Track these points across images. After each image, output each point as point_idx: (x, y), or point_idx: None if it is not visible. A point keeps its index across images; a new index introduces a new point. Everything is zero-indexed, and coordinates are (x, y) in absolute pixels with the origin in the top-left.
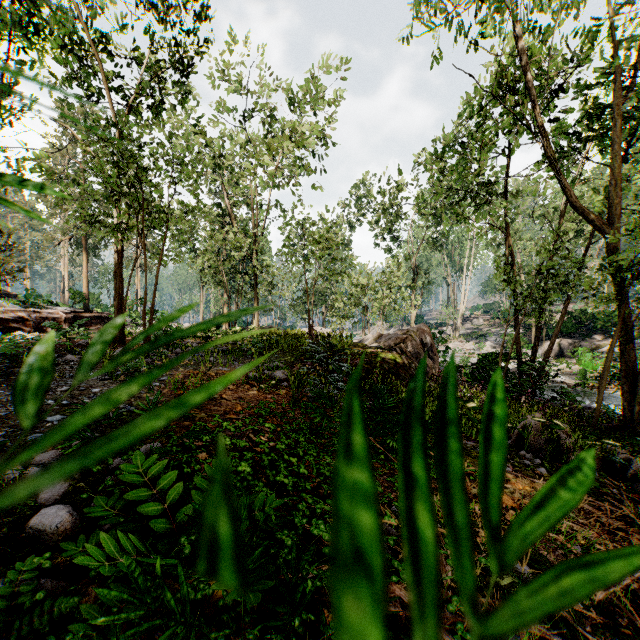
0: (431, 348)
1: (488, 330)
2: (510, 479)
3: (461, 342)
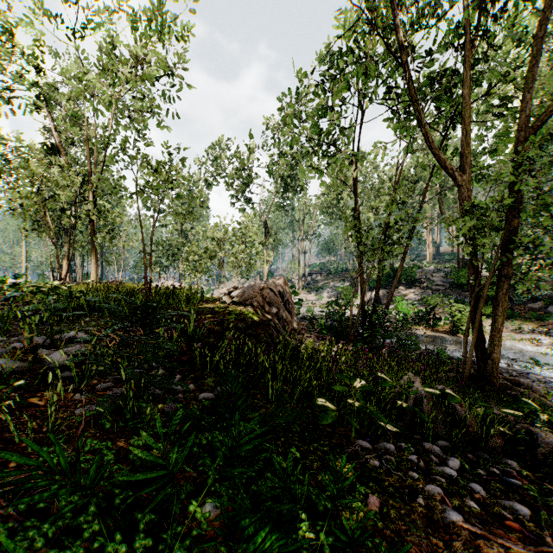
0: (288, 301)
1: (325, 284)
2: None
3: (305, 294)
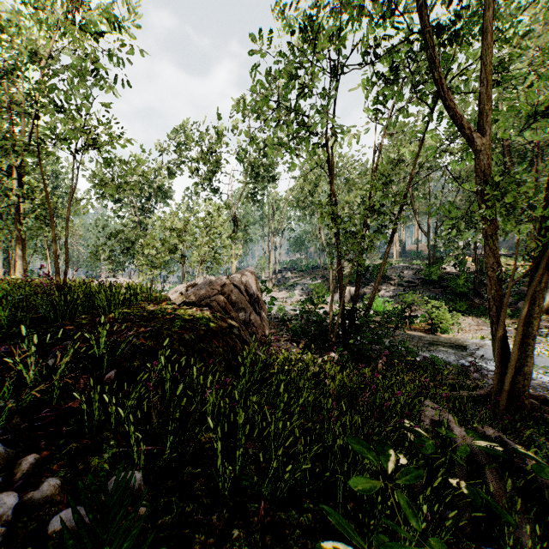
0: (258, 300)
1: (295, 281)
2: None
3: (275, 292)
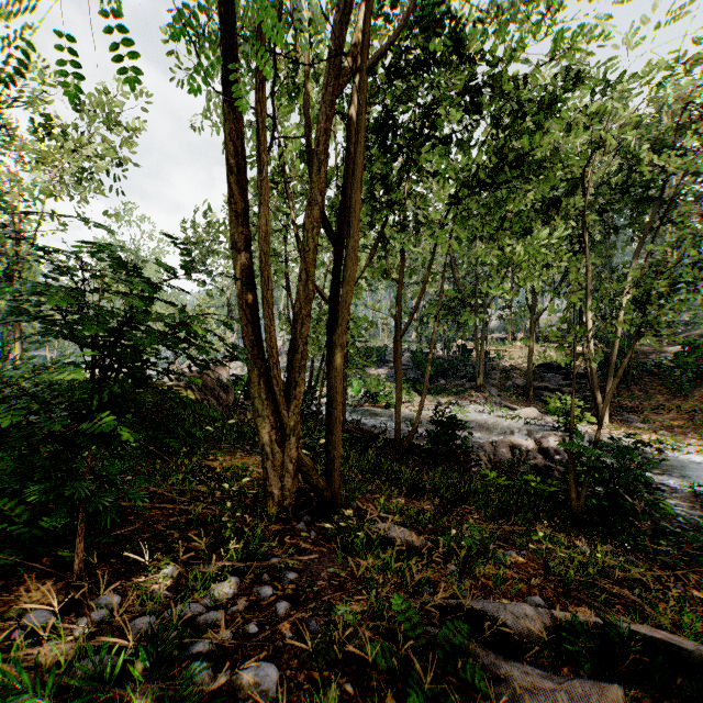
0: (227, 383)
1: None
2: (238, 457)
3: None
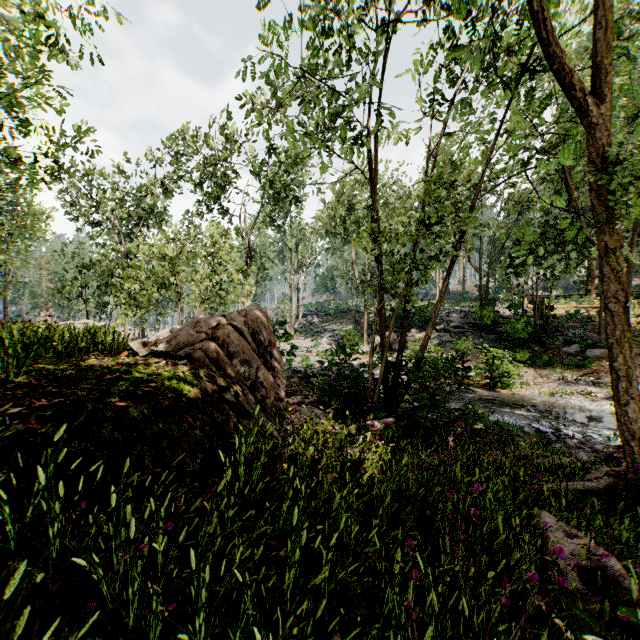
0: (270, 349)
1: (323, 327)
2: None
3: (298, 339)
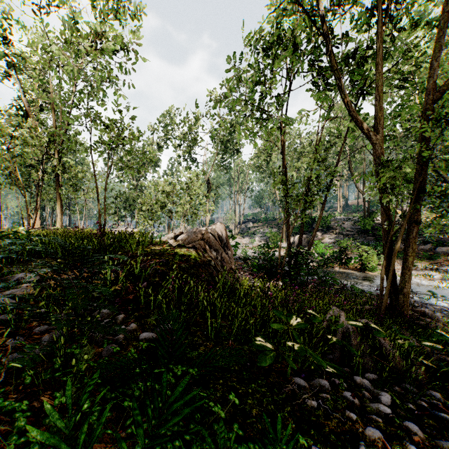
0: (226, 244)
1: (256, 230)
2: None
3: (240, 238)
